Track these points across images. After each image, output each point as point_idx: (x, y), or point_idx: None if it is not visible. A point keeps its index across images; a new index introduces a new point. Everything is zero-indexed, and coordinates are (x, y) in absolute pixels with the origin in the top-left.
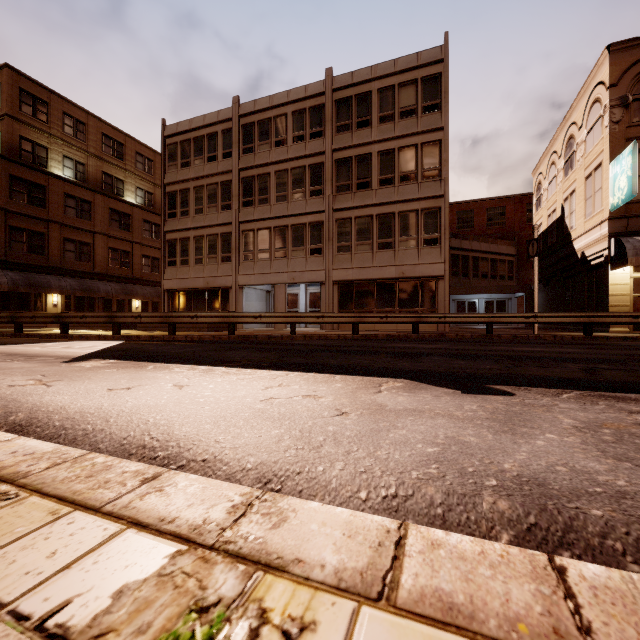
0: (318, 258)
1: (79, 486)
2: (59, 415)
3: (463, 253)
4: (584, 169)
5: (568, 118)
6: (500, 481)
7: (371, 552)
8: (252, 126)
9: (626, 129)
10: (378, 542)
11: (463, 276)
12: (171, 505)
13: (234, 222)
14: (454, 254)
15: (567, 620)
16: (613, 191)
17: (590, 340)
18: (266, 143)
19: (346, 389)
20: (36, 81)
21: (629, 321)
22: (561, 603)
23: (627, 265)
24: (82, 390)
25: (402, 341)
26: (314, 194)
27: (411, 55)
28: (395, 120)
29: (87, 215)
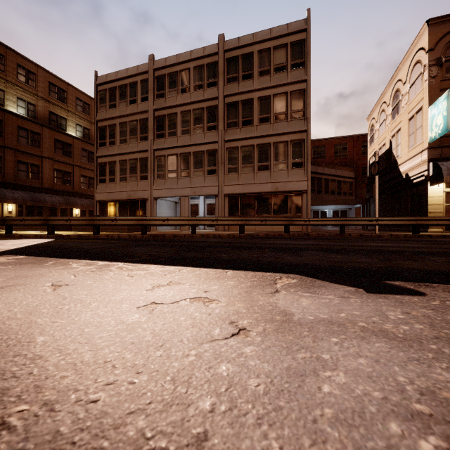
0: (213, 177)
1: None
2: None
3: (318, 176)
4: (408, 113)
5: (395, 77)
6: None
7: None
8: (163, 77)
9: (440, 82)
10: None
11: (318, 192)
12: None
13: (150, 149)
14: (311, 176)
15: None
16: (431, 127)
17: (419, 237)
18: (174, 90)
19: (240, 288)
20: None
21: (446, 223)
22: None
23: (443, 182)
24: None
25: (278, 239)
26: (210, 129)
27: (283, 25)
28: (271, 74)
29: (36, 143)
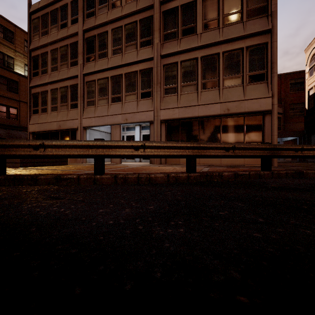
0: (147, 100)
1: None
2: None
3: None
4: None
5: None
6: None
7: None
8: None
9: None
10: None
11: None
12: None
13: (79, 74)
14: None
15: None
16: None
17: None
18: (104, 6)
19: None
20: None
21: None
22: None
23: None
24: None
25: (311, 195)
26: (144, 44)
27: None
28: None
29: None
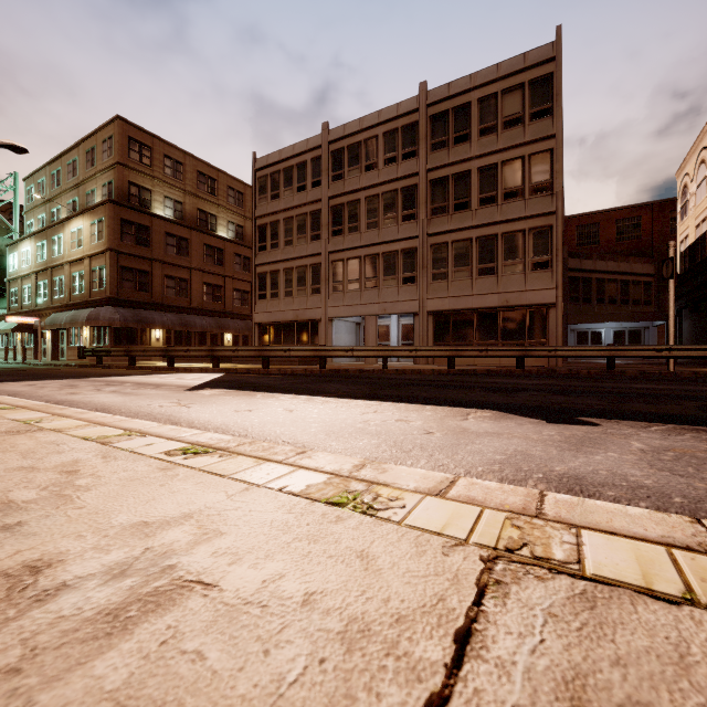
0: (411, 287)
1: (262, 453)
2: (211, 426)
3: (584, 275)
4: None
5: None
6: (546, 475)
7: (435, 483)
8: (341, 152)
9: None
10: (440, 481)
11: (584, 302)
12: (319, 463)
13: (323, 252)
14: (572, 276)
15: (532, 506)
16: None
17: None
18: (356, 168)
19: (435, 416)
20: (142, 128)
21: None
22: (534, 503)
23: None
24: (215, 411)
25: (503, 376)
26: (407, 219)
27: (517, 57)
28: (498, 131)
29: (185, 252)
